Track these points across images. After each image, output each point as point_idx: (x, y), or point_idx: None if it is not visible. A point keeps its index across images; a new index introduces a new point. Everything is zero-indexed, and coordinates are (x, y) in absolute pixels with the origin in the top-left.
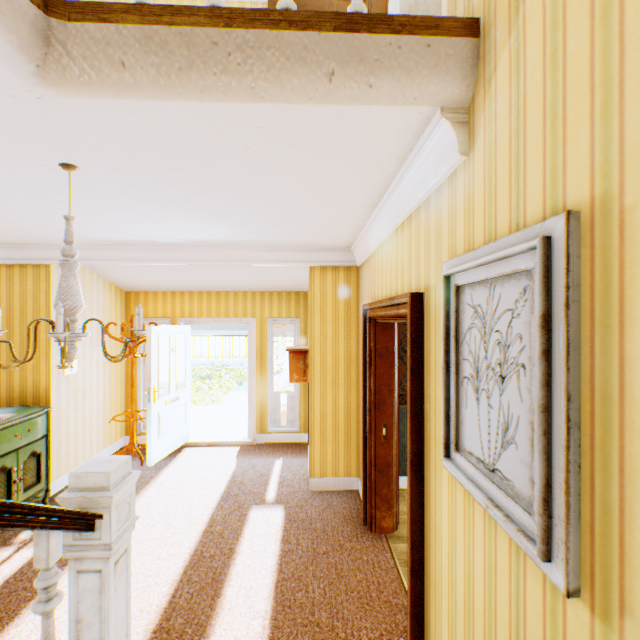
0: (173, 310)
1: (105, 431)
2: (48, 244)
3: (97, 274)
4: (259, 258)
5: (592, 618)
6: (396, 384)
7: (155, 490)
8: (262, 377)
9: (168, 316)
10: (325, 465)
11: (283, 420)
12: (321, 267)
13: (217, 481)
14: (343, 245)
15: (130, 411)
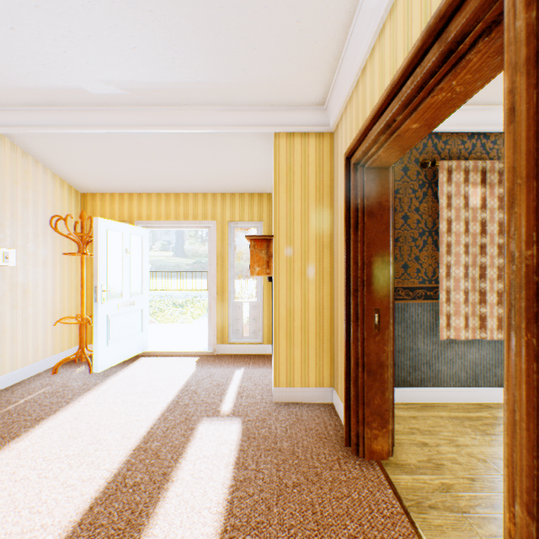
0: (130, 213)
1: (54, 336)
2: None
3: (43, 165)
4: (213, 122)
5: None
6: (392, 256)
7: (93, 398)
8: (223, 284)
9: (125, 219)
10: (292, 372)
11: (246, 333)
12: (287, 134)
13: (167, 390)
14: (315, 97)
15: (80, 315)
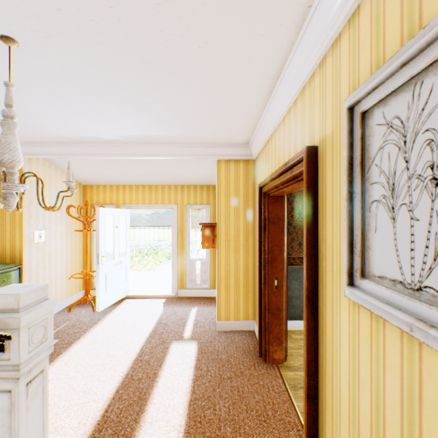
0: (117, 199)
1: (67, 286)
2: (20, 142)
3: (61, 170)
4: (178, 153)
5: None
6: (285, 246)
7: (101, 328)
8: (182, 248)
9: (114, 203)
10: (229, 311)
11: (198, 280)
12: (226, 160)
13: (147, 323)
14: (243, 141)
15: (85, 271)
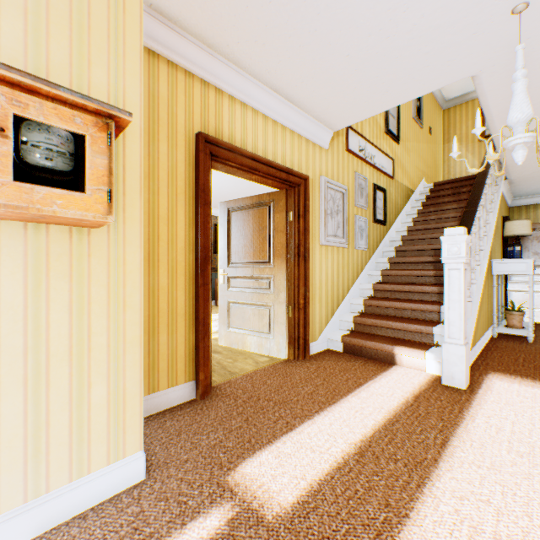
0: None
1: None
2: None
3: None
4: None
5: (347, 249)
6: None
7: None
8: None
9: None
10: None
11: None
12: None
13: None
14: None
15: None
